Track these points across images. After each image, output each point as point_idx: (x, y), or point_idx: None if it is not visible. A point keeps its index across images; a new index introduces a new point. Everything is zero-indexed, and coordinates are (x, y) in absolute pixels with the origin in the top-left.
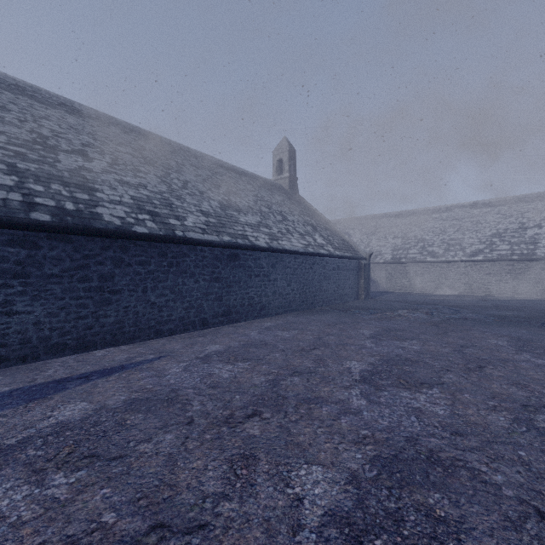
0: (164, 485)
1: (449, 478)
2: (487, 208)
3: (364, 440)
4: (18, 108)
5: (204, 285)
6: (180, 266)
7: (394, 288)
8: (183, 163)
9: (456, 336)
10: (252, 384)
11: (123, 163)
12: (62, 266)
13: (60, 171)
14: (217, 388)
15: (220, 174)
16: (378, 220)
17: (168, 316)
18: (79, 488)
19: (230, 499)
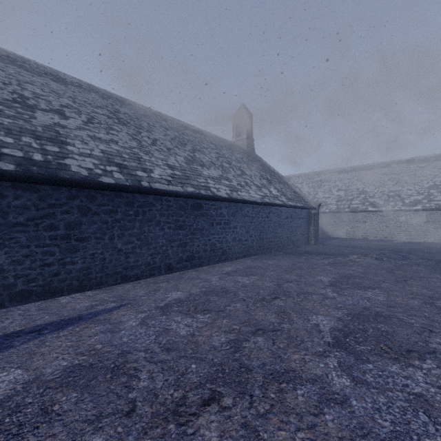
0: None
1: None
2: (423, 163)
3: None
4: (5, 74)
5: (169, 233)
6: (146, 215)
7: (339, 234)
8: (154, 125)
9: (419, 285)
10: (211, 346)
11: (97, 122)
12: (27, 214)
13: (33, 126)
14: (172, 352)
15: (186, 135)
16: (323, 176)
17: (134, 262)
18: None
19: None
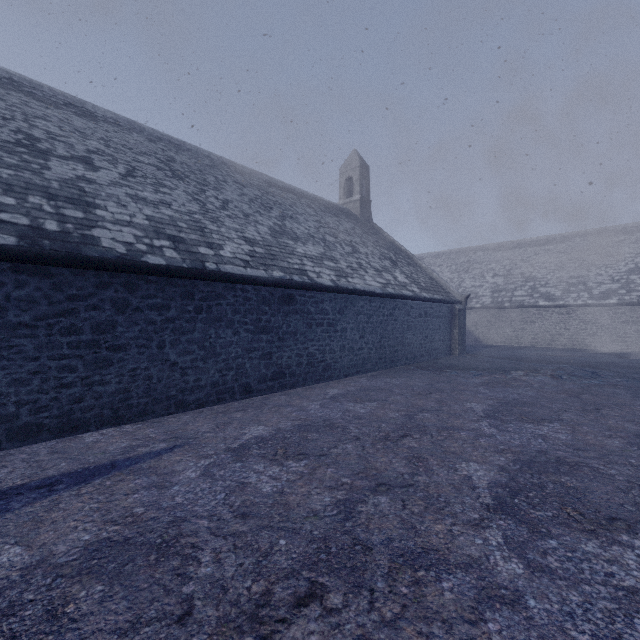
0: None
1: None
2: (620, 236)
3: None
4: (5, 104)
5: (247, 338)
6: (212, 312)
7: (495, 340)
8: (224, 180)
9: (618, 417)
10: (309, 510)
11: (141, 176)
12: (36, 311)
13: (46, 180)
14: (249, 519)
15: (272, 195)
16: (472, 255)
17: (195, 381)
18: None
19: None
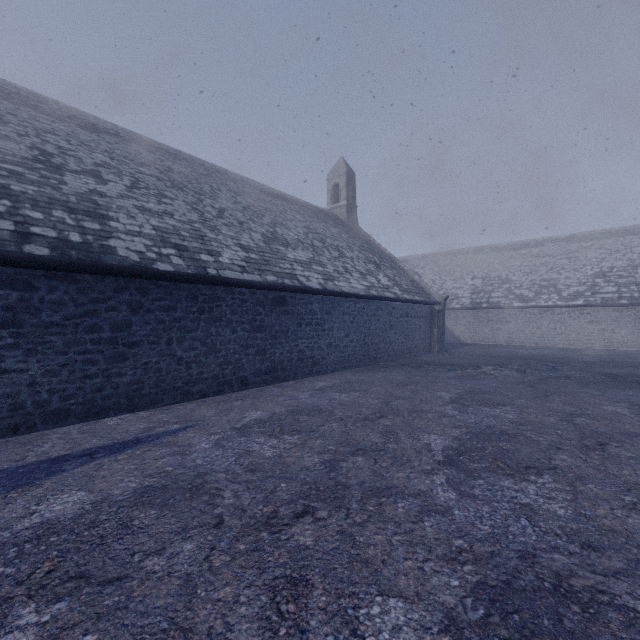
0: (176, 630)
1: (592, 624)
2: (587, 241)
3: (460, 556)
4: (18, 120)
5: (244, 336)
6: (213, 313)
7: (474, 339)
8: (219, 188)
9: (561, 401)
10: (302, 466)
11: (144, 187)
12: (64, 312)
13: (65, 195)
14: (257, 472)
15: (263, 202)
16: (453, 258)
17: (198, 374)
18: (53, 632)
19: None
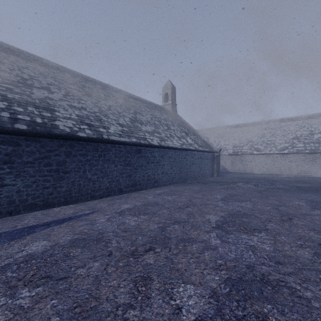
0: (92, 298)
1: (276, 294)
2: (290, 122)
3: (220, 267)
4: (9, 62)
5: (120, 168)
6: (106, 157)
7: (234, 169)
8: (108, 95)
9: (273, 199)
10: (149, 229)
11: (72, 95)
12: (34, 156)
13: (33, 99)
14: (127, 232)
15: (130, 102)
16: (224, 129)
17: (98, 187)
18: (37, 299)
19: (134, 308)
